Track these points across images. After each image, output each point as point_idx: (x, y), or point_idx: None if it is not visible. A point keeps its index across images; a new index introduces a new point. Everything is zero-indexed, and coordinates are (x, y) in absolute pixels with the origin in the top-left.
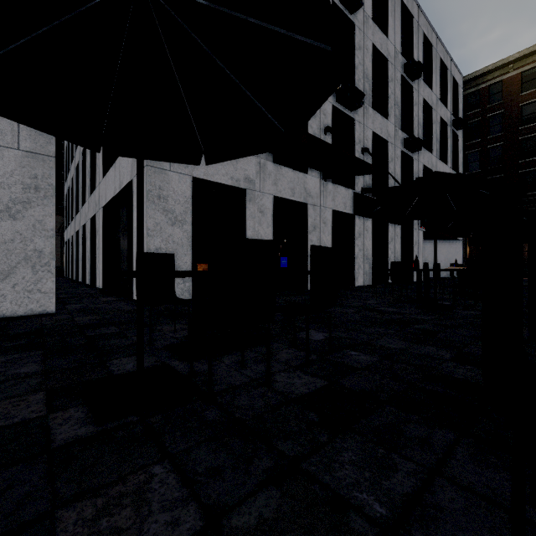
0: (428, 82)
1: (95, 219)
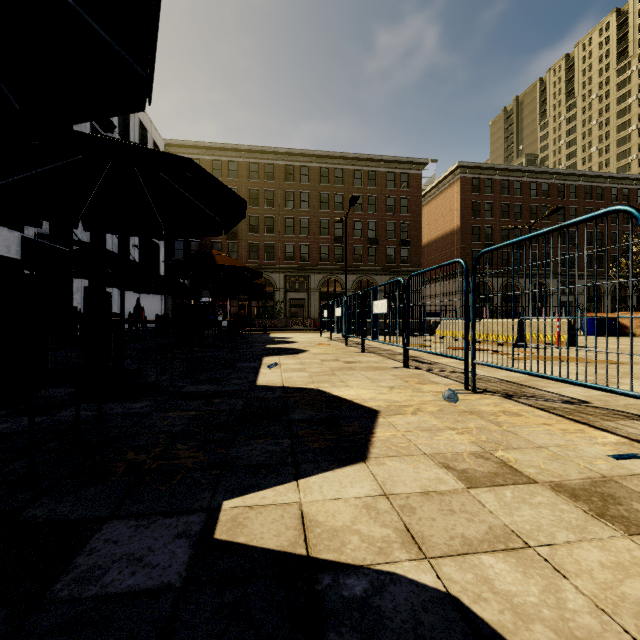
0: (126, 137)
1: None
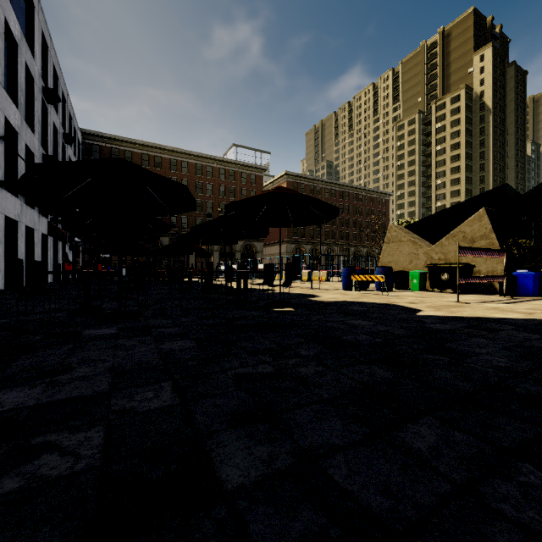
0: None
1: None
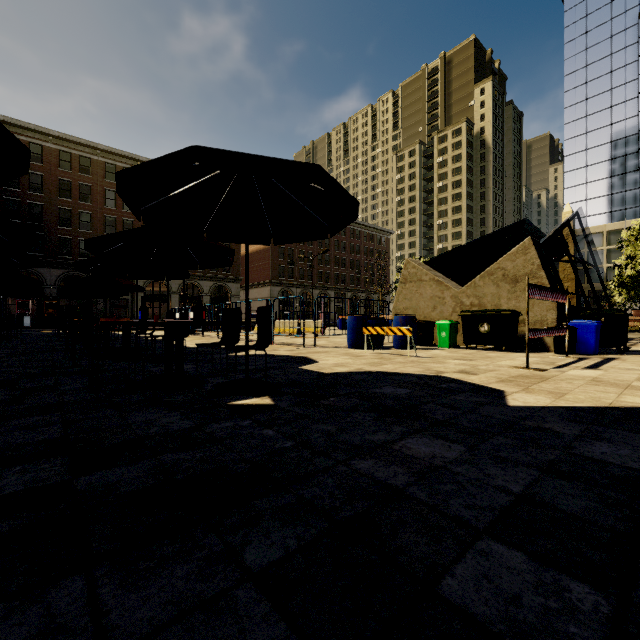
0: None
1: None
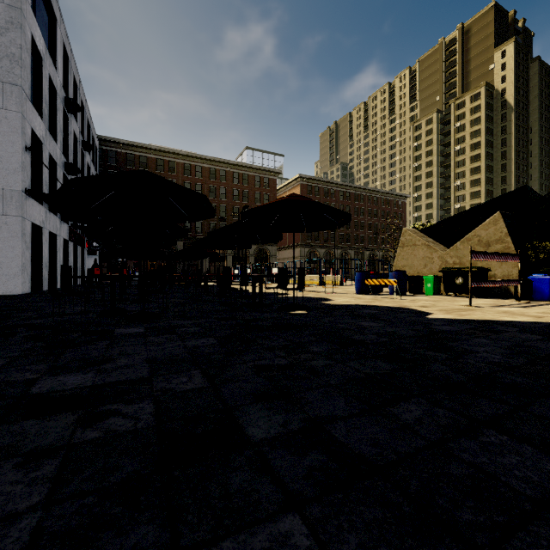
0: None
1: None
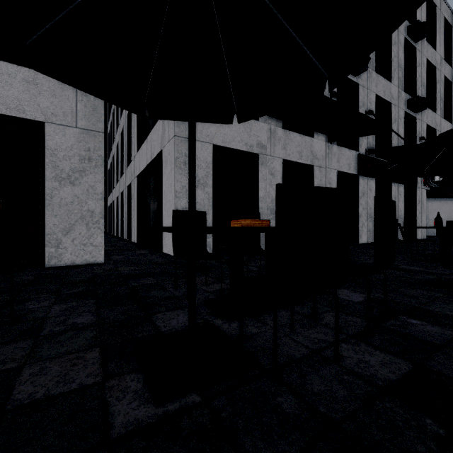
0: (431, 43)
1: (130, 186)
